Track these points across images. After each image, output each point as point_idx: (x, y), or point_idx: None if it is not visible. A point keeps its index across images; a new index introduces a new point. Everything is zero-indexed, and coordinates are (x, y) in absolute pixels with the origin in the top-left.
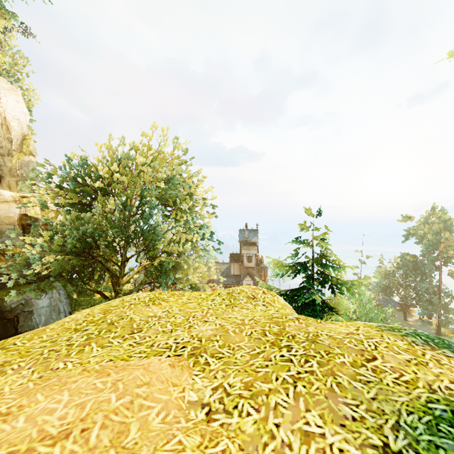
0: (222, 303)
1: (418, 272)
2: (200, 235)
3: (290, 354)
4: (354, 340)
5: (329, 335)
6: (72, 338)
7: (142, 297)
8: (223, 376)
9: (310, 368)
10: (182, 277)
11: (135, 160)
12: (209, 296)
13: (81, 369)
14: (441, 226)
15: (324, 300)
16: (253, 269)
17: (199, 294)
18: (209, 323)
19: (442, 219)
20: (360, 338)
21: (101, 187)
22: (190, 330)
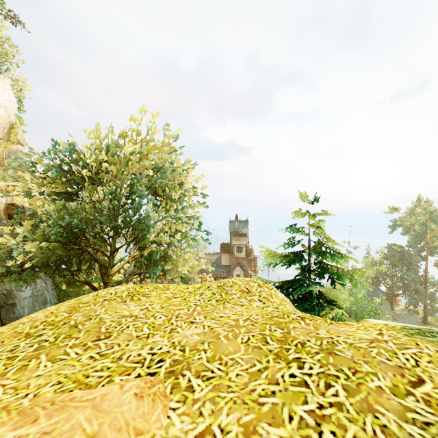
0: (212, 298)
1: (405, 262)
2: (190, 225)
3: (303, 372)
4: (384, 350)
5: (348, 342)
6: (18, 348)
7: (120, 291)
8: (212, 411)
9: (335, 398)
10: (172, 268)
11: (124, 148)
12: (197, 290)
13: (0, 407)
14: (427, 217)
15: (321, 292)
16: (243, 259)
17: (186, 286)
18: (196, 325)
19: (427, 210)
20: (390, 347)
21: (89, 175)
22: (171, 334)
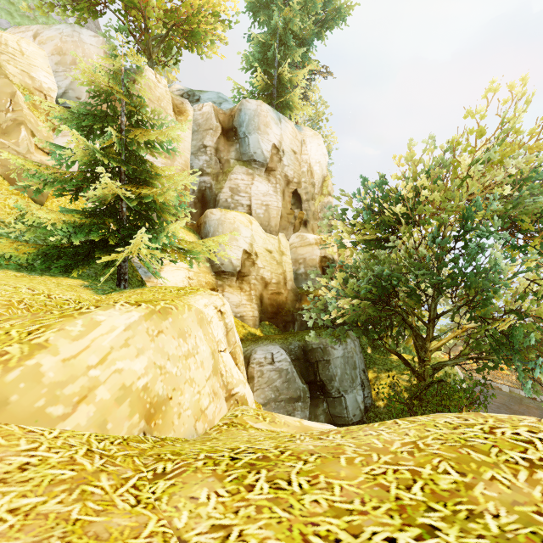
0: None
1: None
2: None
3: None
4: None
5: None
6: None
7: None
8: None
9: None
10: None
11: (453, 164)
12: None
13: None
14: None
15: None
16: None
17: None
18: None
19: None
20: None
21: (402, 214)
22: None
